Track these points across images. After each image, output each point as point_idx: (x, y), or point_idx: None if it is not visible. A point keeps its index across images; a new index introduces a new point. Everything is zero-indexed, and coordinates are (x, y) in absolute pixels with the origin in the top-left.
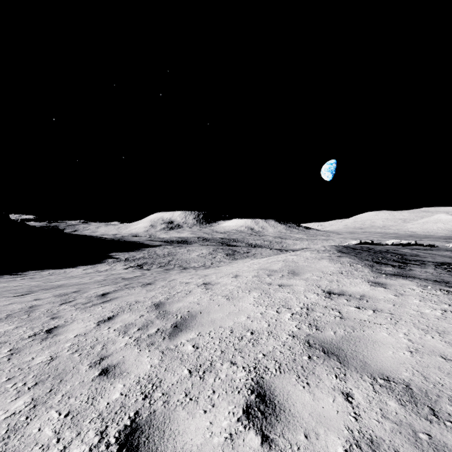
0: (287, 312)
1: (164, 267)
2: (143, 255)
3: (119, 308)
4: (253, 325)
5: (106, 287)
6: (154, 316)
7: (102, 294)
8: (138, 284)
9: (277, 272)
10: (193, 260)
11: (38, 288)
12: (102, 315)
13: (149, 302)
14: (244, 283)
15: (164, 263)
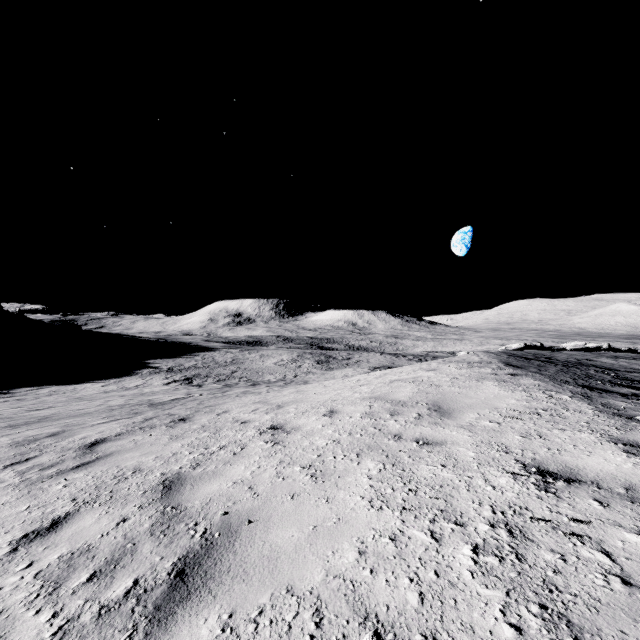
0: (458, 540)
1: (225, 381)
2: (194, 363)
3: (93, 490)
4: (376, 590)
5: (110, 425)
6: (147, 525)
7: (93, 442)
8: (165, 421)
9: (406, 406)
10: (268, 371)
11: (4, 423)
12: (47, 510)
13: (157, 474)
14: (347, 432)
15: (224, 374)
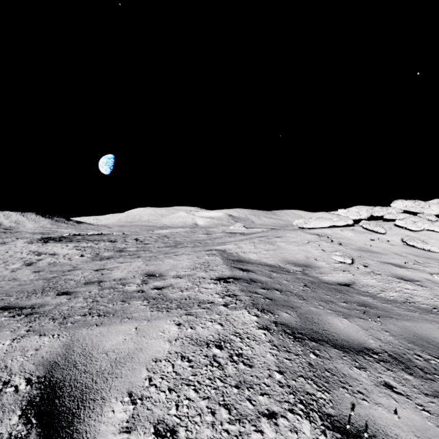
0: None
1: None
2: None
3: None
4: None
5: None
6: None
7: None
8: None
9: None
10: None
11: None
12: None
13: None
14: None
15: None
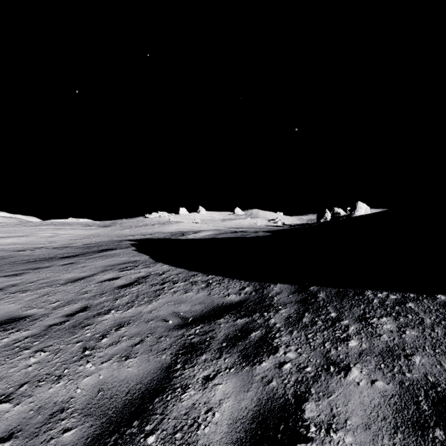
0: None
1: None
2: None
3: None
4: None
5: None
6: None
7: None
8: None
9: None
10: None
11: None
12: None
13: None
14: None
15: None
